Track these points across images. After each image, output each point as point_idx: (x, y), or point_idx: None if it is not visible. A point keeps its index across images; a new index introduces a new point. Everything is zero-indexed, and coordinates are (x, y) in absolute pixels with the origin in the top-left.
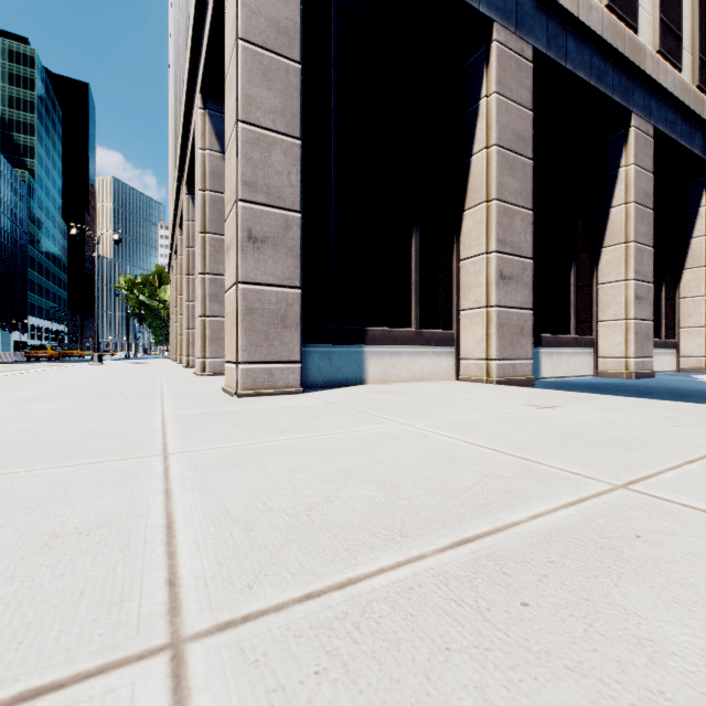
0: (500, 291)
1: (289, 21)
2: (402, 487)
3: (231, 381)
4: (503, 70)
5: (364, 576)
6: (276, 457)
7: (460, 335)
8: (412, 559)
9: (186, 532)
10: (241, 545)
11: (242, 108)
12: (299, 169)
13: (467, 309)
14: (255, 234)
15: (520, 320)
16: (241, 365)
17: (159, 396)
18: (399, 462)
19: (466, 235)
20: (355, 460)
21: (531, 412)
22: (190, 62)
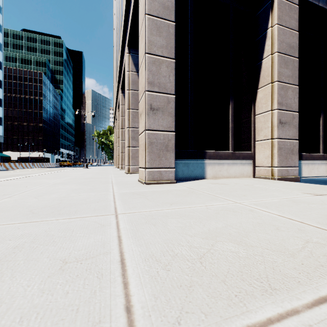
0: (279, 130)
1: (169, 2)
2: (253, 245)
3: (142, 176)
4: (281, 11)
5: (258, 325)
6: (171, 219)
7: (255, 154)
8: (289, 313)
9: (132, 267)
10: (165, 282)
11: (147, 47)
12: (174, 73)
13: (259, 140)
14: (153, 106)
15: (291, 145)
16: (147, 169)
17: (111, 183)
18: (244, 227)
19: (259, 101)
20: (216, 224)
21: (310, 197)
22: (123, 33)
